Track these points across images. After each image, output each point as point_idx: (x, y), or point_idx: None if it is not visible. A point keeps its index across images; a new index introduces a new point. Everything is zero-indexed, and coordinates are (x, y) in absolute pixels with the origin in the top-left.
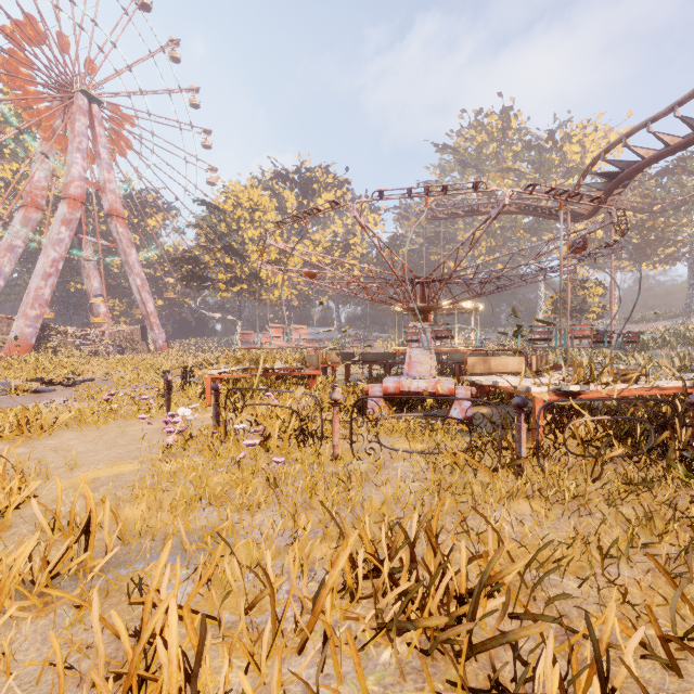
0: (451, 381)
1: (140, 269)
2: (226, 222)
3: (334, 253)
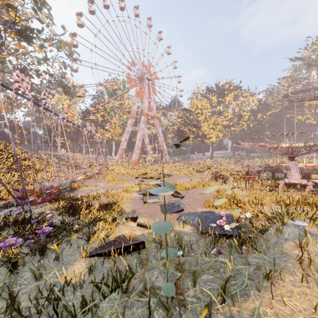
0: (306, 181)
1: (162, 134)
2: (192, 115)
3: (234, 120)
